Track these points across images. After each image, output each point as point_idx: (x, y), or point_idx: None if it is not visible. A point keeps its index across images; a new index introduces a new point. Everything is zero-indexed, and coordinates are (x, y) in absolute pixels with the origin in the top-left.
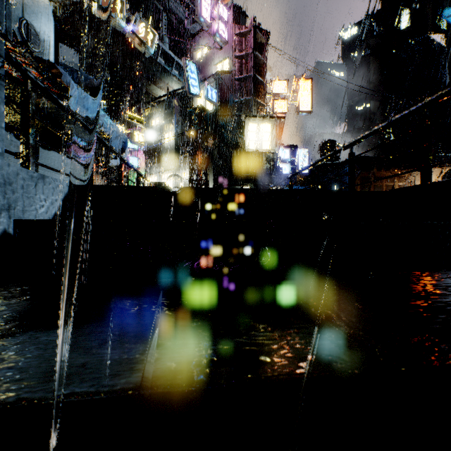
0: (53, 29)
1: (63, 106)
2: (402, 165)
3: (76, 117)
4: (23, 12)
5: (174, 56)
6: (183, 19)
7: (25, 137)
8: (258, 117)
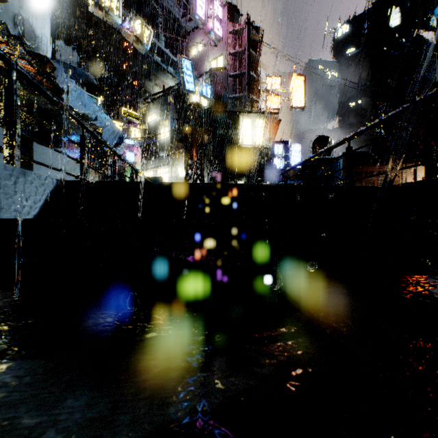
0: (49, 25)
1: (51, 98)
2: (394, 160)
3: (66, 110)
4: (19, 8)
5: (170, 53)
6: (179, 18)
7: (9, 130)
8: (252, 113)
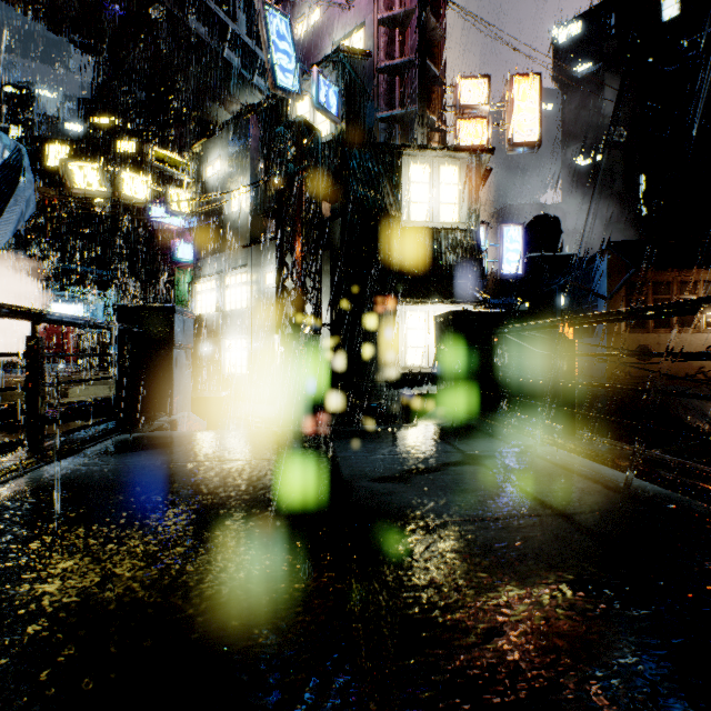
0: None
1: None
2: None
3: None
4: None
5: (257, 48)
6: None
7: None
8: (433, 149)
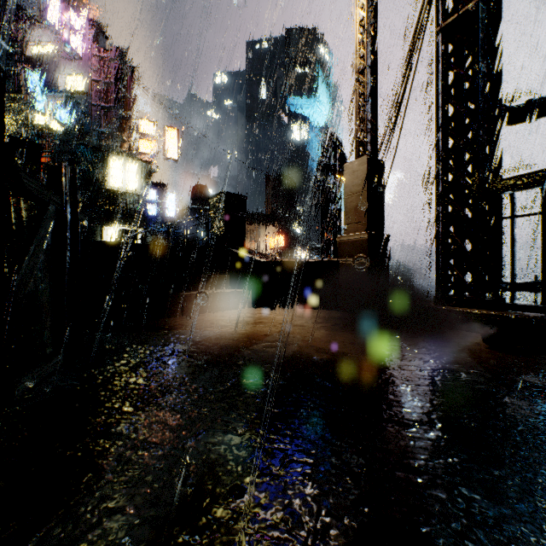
0: None
1: None
2: (251, 221)
3: None
4: None
5: None
6: None
7: None
8: (122, 155)
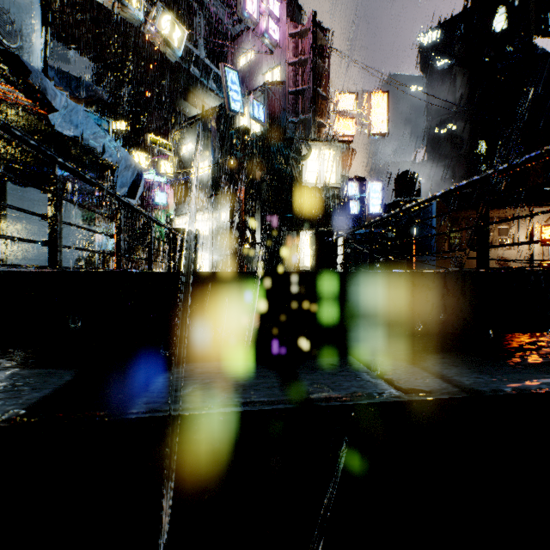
0: (39, 18)
1: None
2: (504, 203)
3: (11, 131)
4: None
5: (211, 64)
6: (223, 20)
7: None
8: (319, 141)
